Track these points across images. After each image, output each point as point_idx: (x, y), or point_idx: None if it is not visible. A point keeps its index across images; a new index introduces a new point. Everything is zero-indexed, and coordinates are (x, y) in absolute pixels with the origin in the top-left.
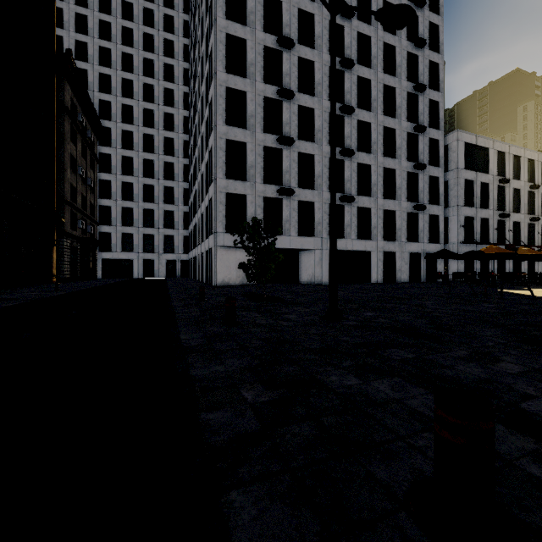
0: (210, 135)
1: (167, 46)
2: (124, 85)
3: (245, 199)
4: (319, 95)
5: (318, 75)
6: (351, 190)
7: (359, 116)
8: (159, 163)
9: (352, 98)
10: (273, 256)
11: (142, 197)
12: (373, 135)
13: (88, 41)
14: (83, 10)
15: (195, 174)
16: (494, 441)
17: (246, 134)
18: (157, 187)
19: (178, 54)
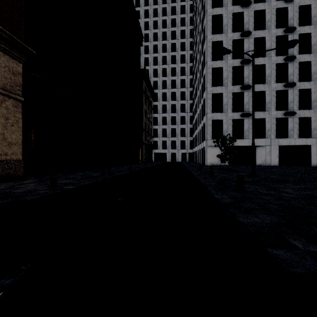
0: (204, 92)
1: (182, 45)
2: (163, 71)
3: (222, 121)
4: (269, 55)
5: (267, 44)
6: (294, 107)
7: (300, 59)
8: (178, 105)
9: (294, 49)
10: (232, 151)
11: (170, 123)
12: (313, 69)
13: (149, 56)
14: (147, 43)
15: (196, 109)
16: (242, 179)
17: (222, 88)
18: (177, 117)
19: (187, 48)
